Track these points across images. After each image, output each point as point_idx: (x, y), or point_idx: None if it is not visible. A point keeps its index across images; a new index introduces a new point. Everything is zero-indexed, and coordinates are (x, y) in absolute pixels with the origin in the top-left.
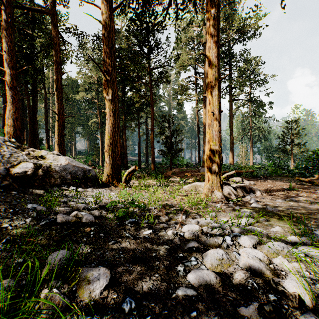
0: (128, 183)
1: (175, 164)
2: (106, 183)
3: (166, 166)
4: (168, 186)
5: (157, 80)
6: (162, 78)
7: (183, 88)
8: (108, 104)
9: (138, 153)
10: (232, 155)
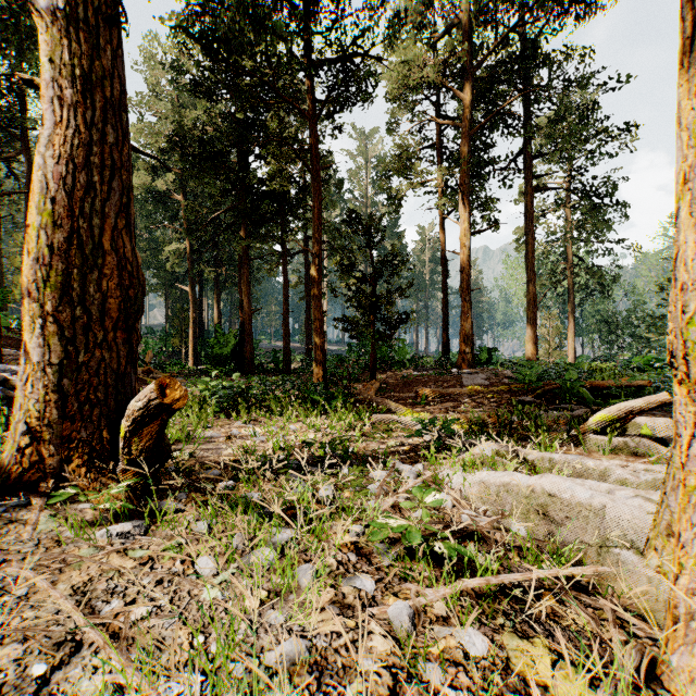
0: (158, 469)
1: (383, 360)
2: (18, 475)
3: (359, 366)
4: (371, 465)
5: (330, 90)
6: (346, 86)
7: (402, 158)
8: (51, 41)
9: (284, 329)
10: (532, 335)
